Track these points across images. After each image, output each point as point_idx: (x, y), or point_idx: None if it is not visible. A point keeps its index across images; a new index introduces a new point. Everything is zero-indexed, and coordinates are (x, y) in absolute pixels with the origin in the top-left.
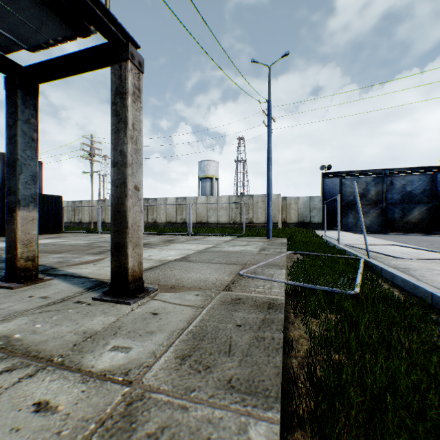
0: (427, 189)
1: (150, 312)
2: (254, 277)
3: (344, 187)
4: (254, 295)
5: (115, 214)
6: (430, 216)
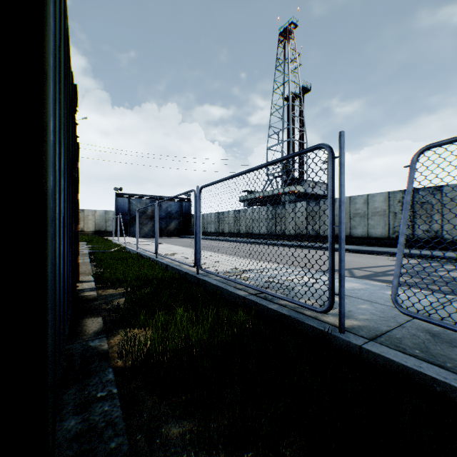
0: (179, 211)
1: None
2: None
3: (132, 205)
4: None
5: None
6: (180, 226)
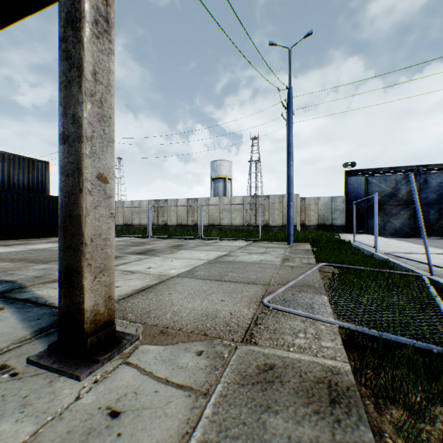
0: None
1: (107, 406)
2: (285, 311)
3: (370, 186)
4: (295, 356)
5: (65, 220)
6: None
